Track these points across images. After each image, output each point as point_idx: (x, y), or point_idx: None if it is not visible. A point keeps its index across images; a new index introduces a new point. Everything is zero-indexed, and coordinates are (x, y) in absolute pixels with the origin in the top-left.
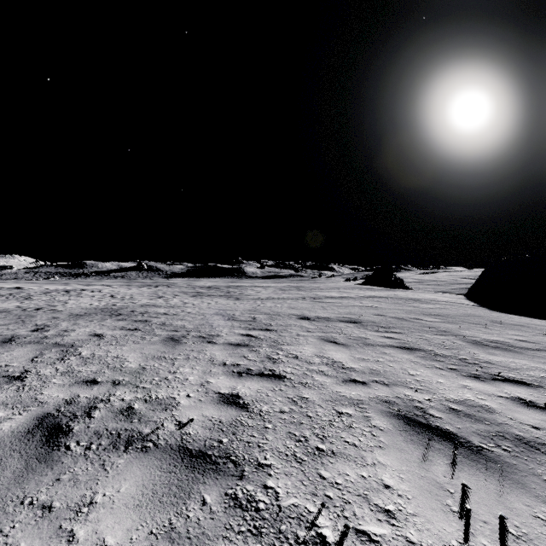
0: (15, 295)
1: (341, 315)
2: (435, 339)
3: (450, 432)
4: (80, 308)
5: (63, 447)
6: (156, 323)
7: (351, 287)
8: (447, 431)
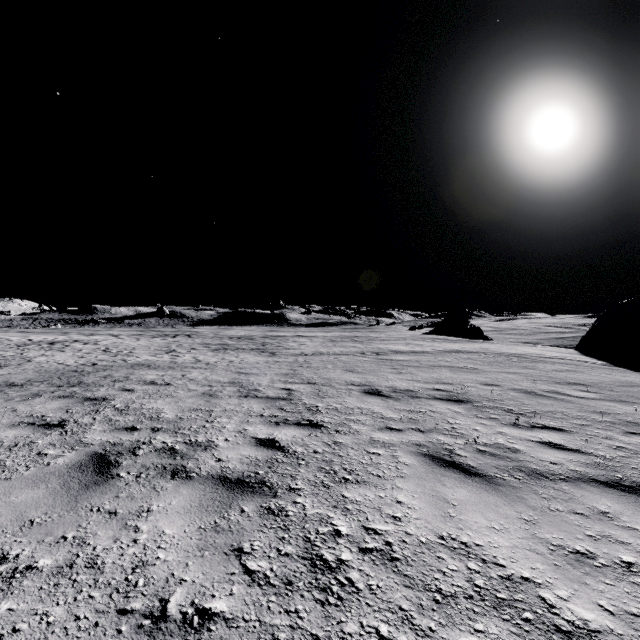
0: None
1: (429, 384)
2: None
3: None
4: (35, 370)
5: None
6: (114, 406)
7: (420, 338)
8: None
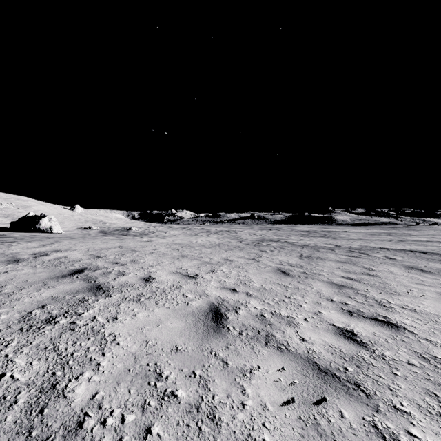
0: (211, 232)
1: (415, 249)
2: None
3: (423, 270)
4: (251, 238)
5: (311, 259)
6: (300, 245)
7: None
8: (423, 269)
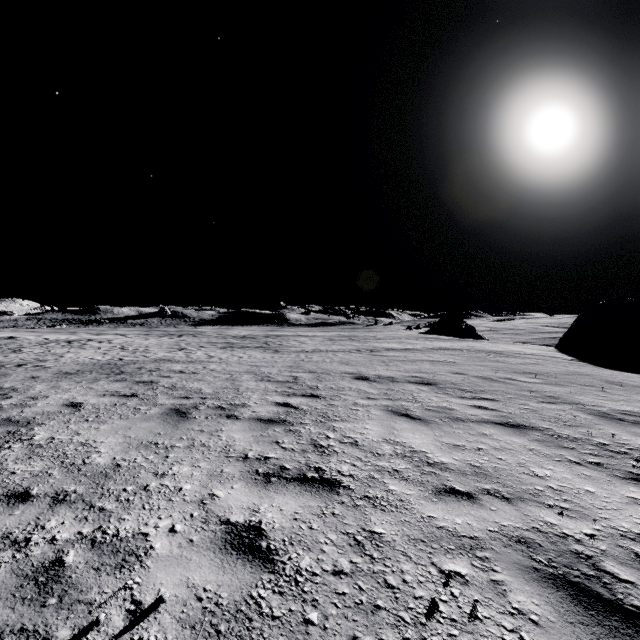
0: (3, 347)
1: (409, 373)
2: (545, 409)
3: None
4: (75, 364)
5: None
6: (164, 386)
7: (414, 337)
8: None
